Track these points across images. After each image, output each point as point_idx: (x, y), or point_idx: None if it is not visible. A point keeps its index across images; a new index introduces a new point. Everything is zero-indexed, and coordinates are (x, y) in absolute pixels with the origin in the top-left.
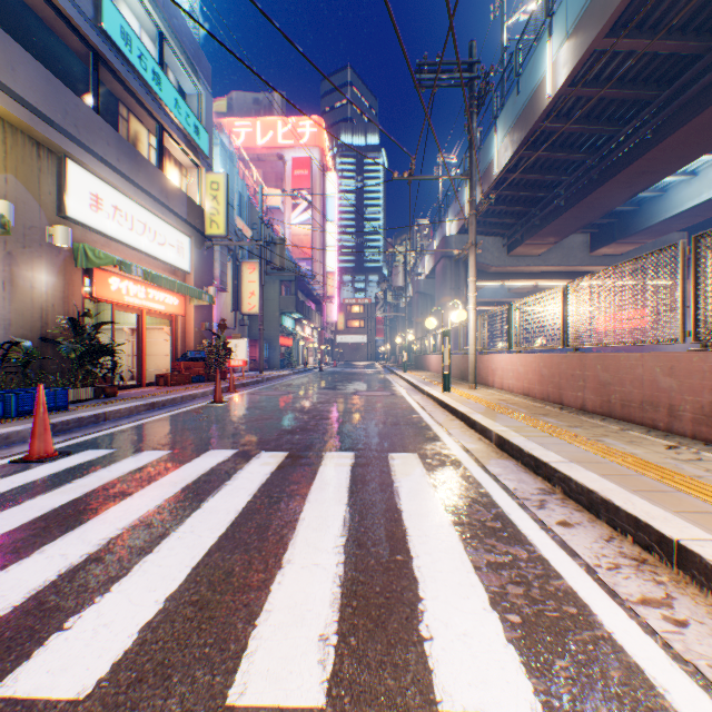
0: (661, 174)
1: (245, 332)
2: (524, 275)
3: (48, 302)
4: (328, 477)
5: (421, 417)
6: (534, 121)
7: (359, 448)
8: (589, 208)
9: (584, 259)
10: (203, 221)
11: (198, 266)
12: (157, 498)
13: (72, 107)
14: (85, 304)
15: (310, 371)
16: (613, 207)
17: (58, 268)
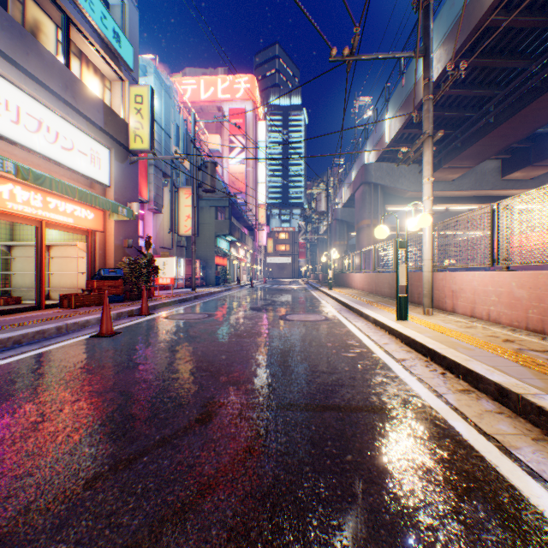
0: None
1: (183, 252)
2: (437, 199)
3: None
4: None
5: (401, 380)
6: (482, 13)
7: None
8: (521, 123)
9: (496, 184)
10: (125, 135)
11: (119, 180)
12: None
13: None
14: None
15: (242, 287)
16: (547, 121)
17: None
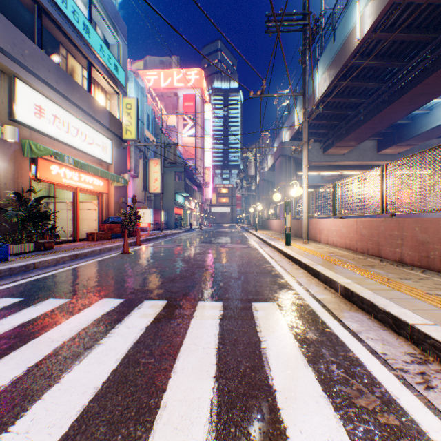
0: (433, 95)
1: (151, 204)
2: (333, 167)
3: (1, 181)
4: (198, 334)
5: (272, 266)
6: (346, 59)
7: (227, 298)
8: (380, 121)
9: (373, 157)
10: (120, 130)
11: (117, 160)
12: (20, 366)
13: (19, 41)
14: (31, 183)
15: (194, 230)
16: (397, 120)
17: (9, 157)
